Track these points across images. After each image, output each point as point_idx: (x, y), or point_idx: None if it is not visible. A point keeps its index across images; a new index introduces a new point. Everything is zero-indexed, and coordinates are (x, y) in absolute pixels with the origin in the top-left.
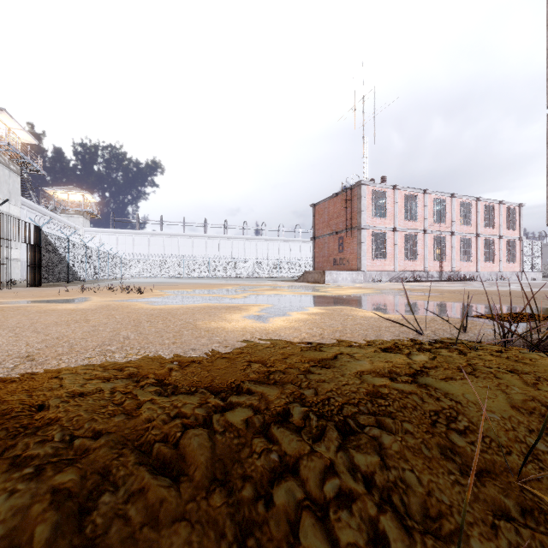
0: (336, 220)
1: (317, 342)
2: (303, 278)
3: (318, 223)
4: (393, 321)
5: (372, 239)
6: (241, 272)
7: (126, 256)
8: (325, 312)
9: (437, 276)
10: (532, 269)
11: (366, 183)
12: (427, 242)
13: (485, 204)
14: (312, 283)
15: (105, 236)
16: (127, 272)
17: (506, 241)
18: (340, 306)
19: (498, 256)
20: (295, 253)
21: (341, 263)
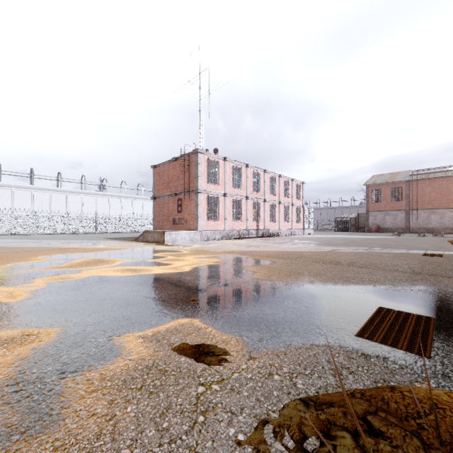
0: (175, 182)
1: None
2: (143, 237)
3: (159, 183)
4: None
5: (207, 202)
6: (77, 228)
7: None
8: (153, 365)
9: (255, 234)
10: (309, 227)
11: (202, 152)
12: (248, 206)
13: (284, 180)
14: (151, 244)
15: None
16: None
17: (295, 207)
18: (180, 320)
19: (291, 218)
20: (138, 209)
21: (180, 222)
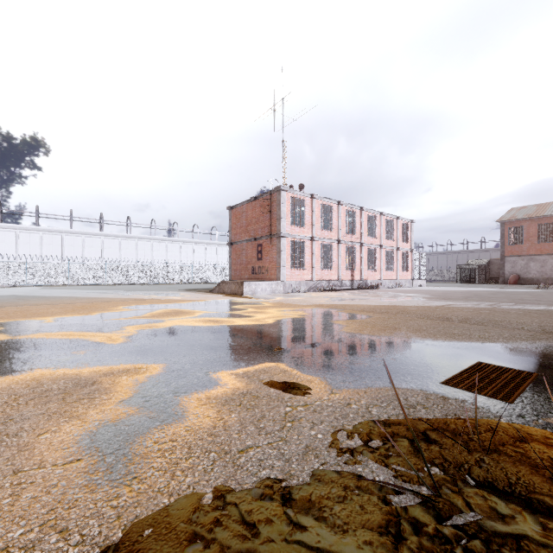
0: (254, 226)
1: None
2: (219, 289)
3: (236, 227)
4: (395, 487)
5: (292, 247)
6: (147, 278)
7: None
8: (247, 392)
9: (349, 285)
10: (419, 277)
11: (285, 189)
12: (341, 252)
13: (387, 218)
14: (228, 296)
15: None
16: None
17: (402, 252)
18: (267, 364)
19: (396, 266)
20: (211, 256)
21: (260, 272)
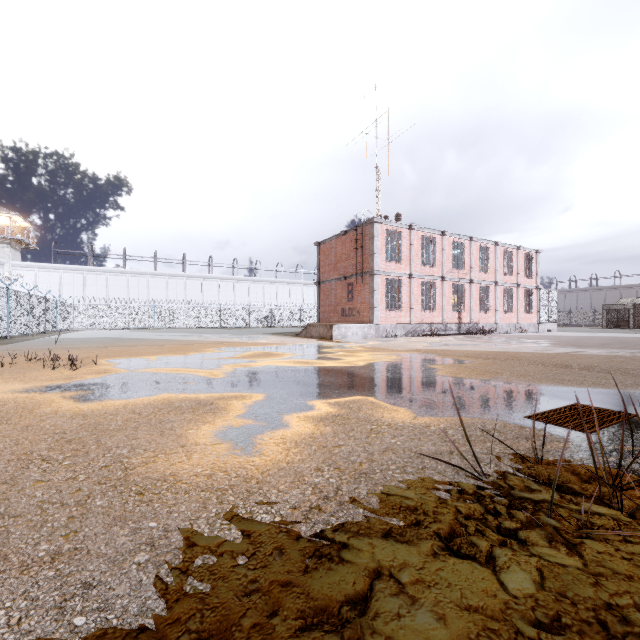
0: (344, 263)
1: (332, 526)
2: (306, 332)
3: (324, 265)
4: (447, 462)
5: (386, 286)
6: (229, 321)
7: (73, 300)
8: (338, 415)
9: (455, 329)
10: (548, 320)
11: (379, 221)
12: (445, 291)
13: (504, 249)
14: (316, 340)
15: (44, 273)
16: (74, 322)
17: (524, 289)
18: (356, 397)
19: (516, 306)
20: (297, 297)
21: (350, 314)
